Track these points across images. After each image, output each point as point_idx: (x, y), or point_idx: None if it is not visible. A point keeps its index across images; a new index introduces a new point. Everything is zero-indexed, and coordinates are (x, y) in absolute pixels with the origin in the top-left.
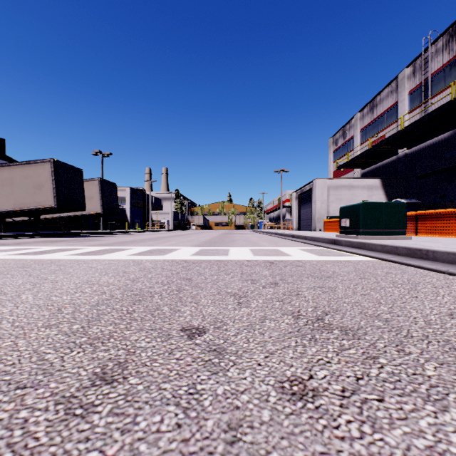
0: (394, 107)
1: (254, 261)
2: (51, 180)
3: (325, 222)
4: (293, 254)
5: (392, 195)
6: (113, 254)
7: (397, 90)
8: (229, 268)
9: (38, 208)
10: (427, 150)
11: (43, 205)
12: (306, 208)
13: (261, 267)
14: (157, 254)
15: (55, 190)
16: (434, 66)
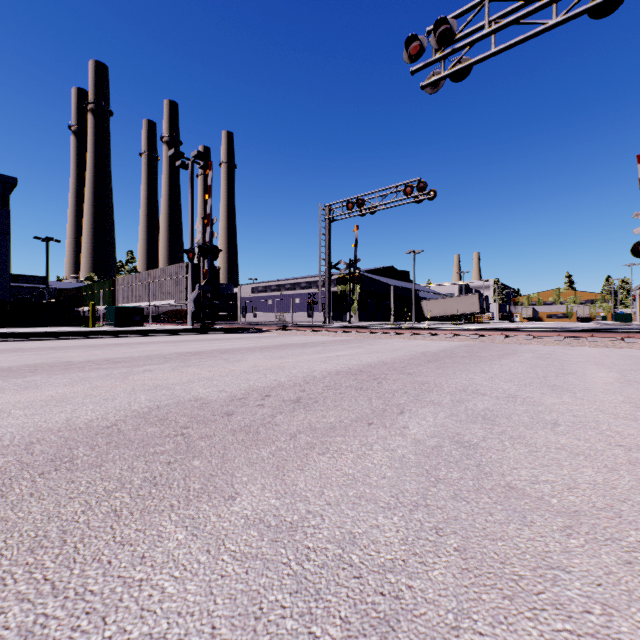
0: None
1: None
2: (478, 301)
3: None
4: None
5: None
6: None
7: None
8: None
9: (472, 312)
10: None
11: (474, 311)
12: None
13: None
14: None
15: (479, 305)
16: None
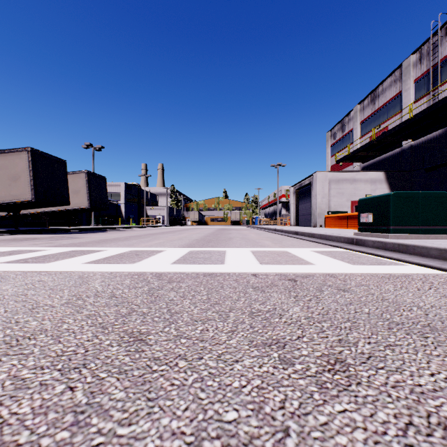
0: (398, 97)
1: (263, 275)
2: (28, 171)
3: (326, 218)
4: (313, 260)
5: (396, 189)
6: (68, 260)
7: (402, 78)
8: (226, 295)
9: (14, 202)
10: (435, 141)
11: (20, 199)
12: (305, 203)
13: (281, 293)
14: (127, 260)
15: (33, 182)
16: (443, 51)
